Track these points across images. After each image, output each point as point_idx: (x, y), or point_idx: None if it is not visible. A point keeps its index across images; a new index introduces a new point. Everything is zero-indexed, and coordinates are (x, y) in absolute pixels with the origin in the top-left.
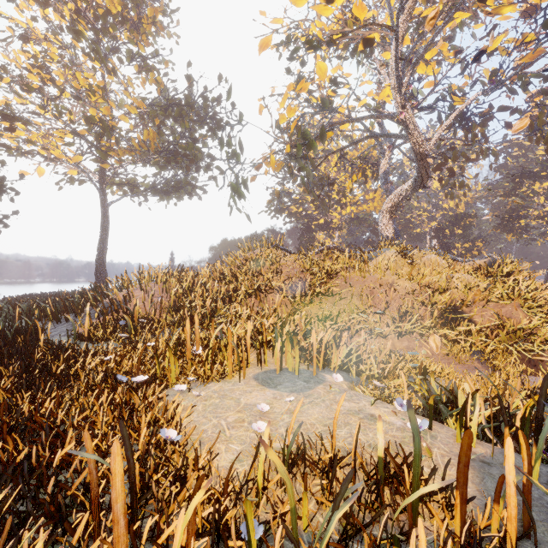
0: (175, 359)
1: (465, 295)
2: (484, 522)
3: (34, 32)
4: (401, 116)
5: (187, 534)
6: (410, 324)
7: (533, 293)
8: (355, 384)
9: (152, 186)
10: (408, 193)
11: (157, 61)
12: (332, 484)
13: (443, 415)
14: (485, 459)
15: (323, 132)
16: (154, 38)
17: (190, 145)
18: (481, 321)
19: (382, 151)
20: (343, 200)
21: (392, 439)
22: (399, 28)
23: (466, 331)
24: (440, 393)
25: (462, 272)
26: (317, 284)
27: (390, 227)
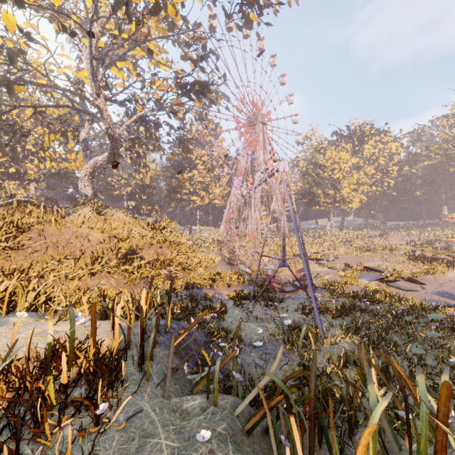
0: None
1: (139, 242)
2: (107, 348)
3: None
4: (96, 101)
5: None
6: (100, 265)
7: (175, 238)
8: (43, 318)
9: None
10: (104, 164)
11: None
12: (8, 374)
13: (109, 317)
14: (123, 328)
15: (10, 86)
16: None
17: None
18: (148, 258)
19: (82, 121)
20: (42, 154)
21: (67, 339)
22: (94, 31)
23: (138, 265)
24: (108, 303)
25: (139, 226)
26: (2, 238)
27: (89, 188)
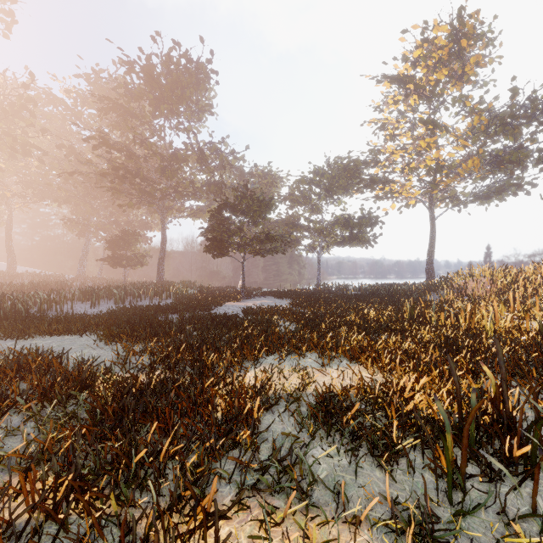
0: (503, 307)
1: None
2: None
3: (391, 122)
4: None
5: (510, 322)
6: None
7: None
8: None
9: (473, 195)
10: None
11: (478, 87)
12: None
13: None
14: None
15: None
16: (476, 77)
17: (514, 155)
18: None
19: None
20: None
21: None
22: None
23: None
24: None
25: None
26: None
27: None
